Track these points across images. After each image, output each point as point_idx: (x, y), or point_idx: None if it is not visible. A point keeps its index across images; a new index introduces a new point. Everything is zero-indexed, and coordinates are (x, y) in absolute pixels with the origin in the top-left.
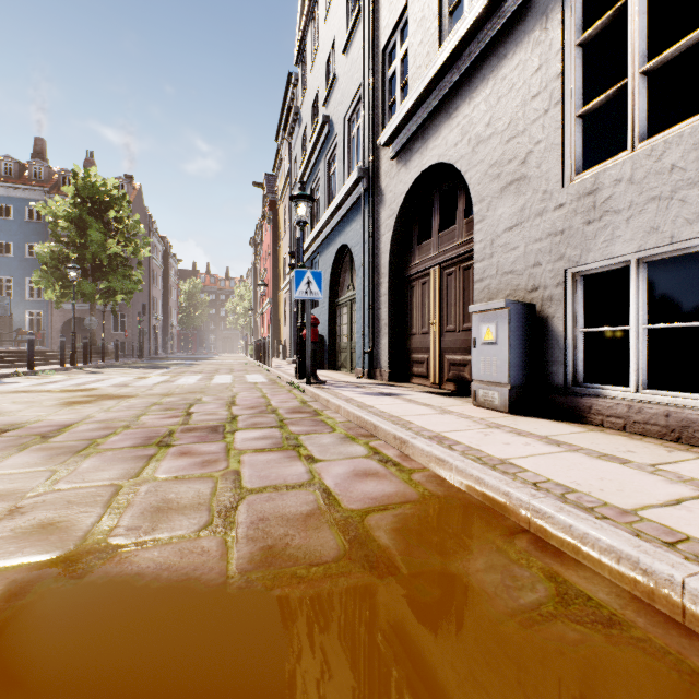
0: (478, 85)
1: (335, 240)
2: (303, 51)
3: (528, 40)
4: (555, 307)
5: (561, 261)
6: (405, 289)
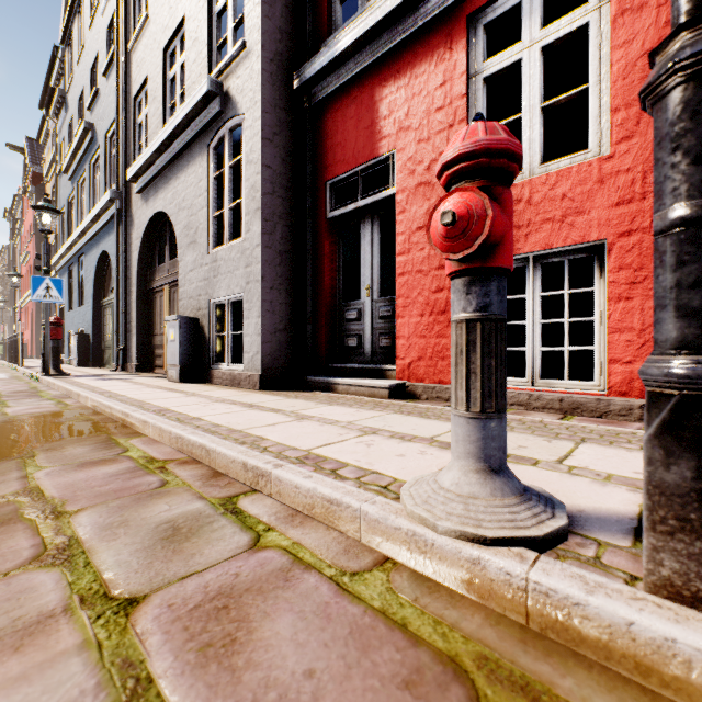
0: (180, 172)
1: (99, 245)
2: (70, 36)
3: (197, 161)
4: (206, 321)
5: (208, 295)
6: (151, 299)
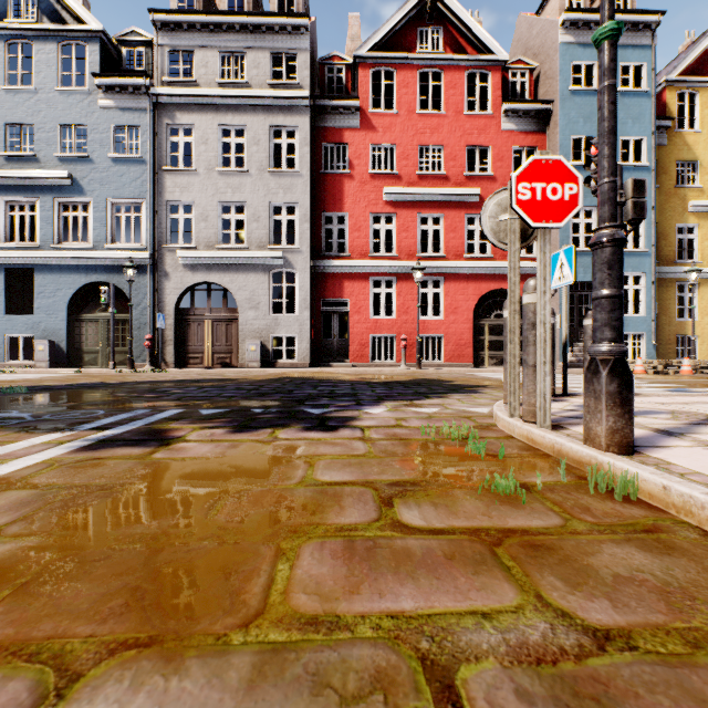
0: (241, 272)
1: (88, 274)
2: None
3: (260, 274)
4: (268, 342)
5: (269, 332)
6: (183, 324)
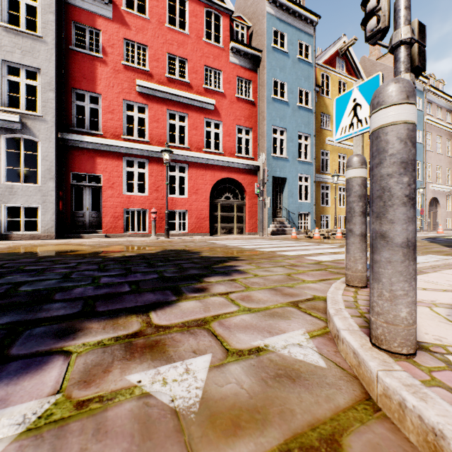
0: None
1: None
2: None
3: None
4: None
5: (2, 201)
6: None
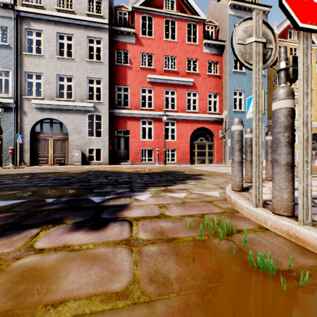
0: (70, 113)
1: None
2: None
3: (81, 115)
4: (85, 152)
5: (86, 146)
6: (36, 141)
